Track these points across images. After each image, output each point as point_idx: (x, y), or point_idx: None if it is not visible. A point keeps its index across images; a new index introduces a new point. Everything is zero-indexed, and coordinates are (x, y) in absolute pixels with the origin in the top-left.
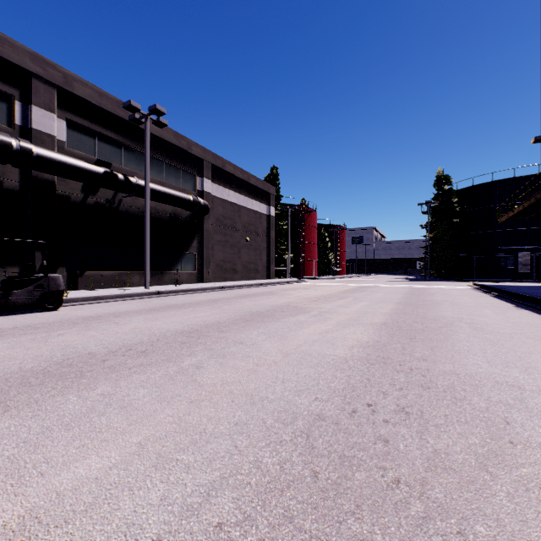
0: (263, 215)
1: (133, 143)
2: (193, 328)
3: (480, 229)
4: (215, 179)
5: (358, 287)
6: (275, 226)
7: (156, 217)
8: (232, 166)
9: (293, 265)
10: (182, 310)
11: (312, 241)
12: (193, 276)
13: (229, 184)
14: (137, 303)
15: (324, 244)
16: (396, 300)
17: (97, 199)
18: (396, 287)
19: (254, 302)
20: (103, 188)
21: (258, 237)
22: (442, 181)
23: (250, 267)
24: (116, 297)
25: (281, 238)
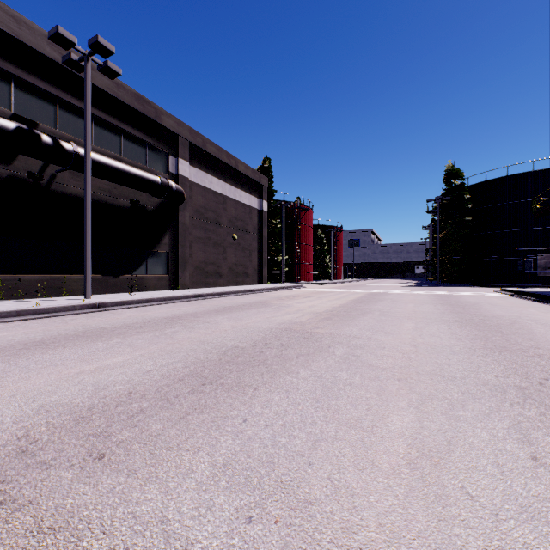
0: (253, 210)
1: (75, 99)
2: (31, 432)
3: (494, 229)
4: (194, 161)
5: (371, 295)
6: (268, 225)
7: (110, 203)
8: (216, 147)
9: (288, 269)
10: (93, 345)
11: (308, 242)
12: (163, 281)
13: (212, 169)
14: (38, 327)
15: (320, 246)
16: (445, 316)
17: (13, 170)
18: (416, 294)
19: (234, 321)
20: (18, 153)
21: (247, 235)
22: (453, 175)
23: (238, 270)
24: (16, 315)
25: (275, 238)
